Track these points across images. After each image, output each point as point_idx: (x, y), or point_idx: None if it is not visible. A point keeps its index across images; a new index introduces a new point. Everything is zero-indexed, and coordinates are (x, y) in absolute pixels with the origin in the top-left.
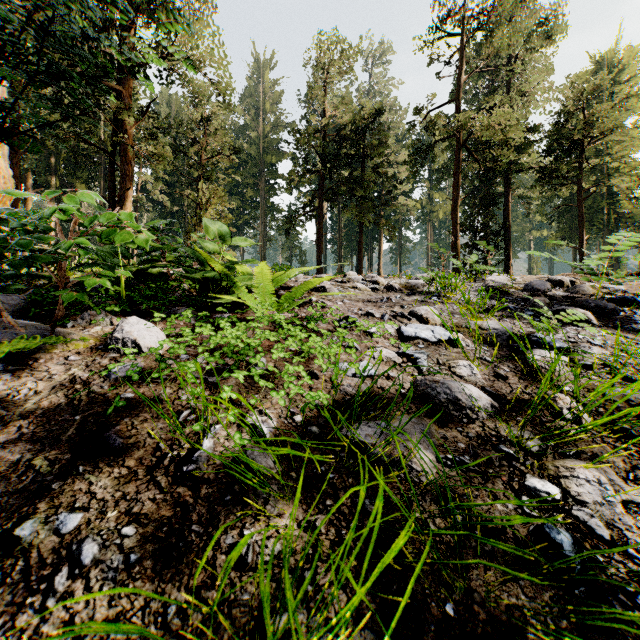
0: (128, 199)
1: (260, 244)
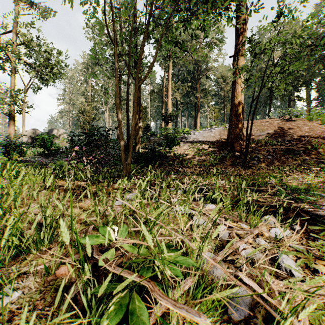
0: (198, 116)
1: (261, 118)
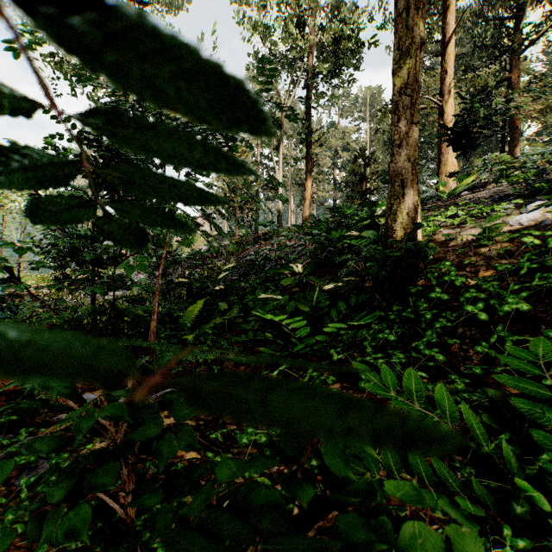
0: (514, 155)
1: None
